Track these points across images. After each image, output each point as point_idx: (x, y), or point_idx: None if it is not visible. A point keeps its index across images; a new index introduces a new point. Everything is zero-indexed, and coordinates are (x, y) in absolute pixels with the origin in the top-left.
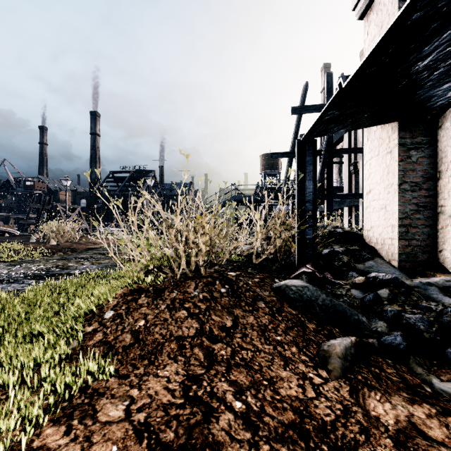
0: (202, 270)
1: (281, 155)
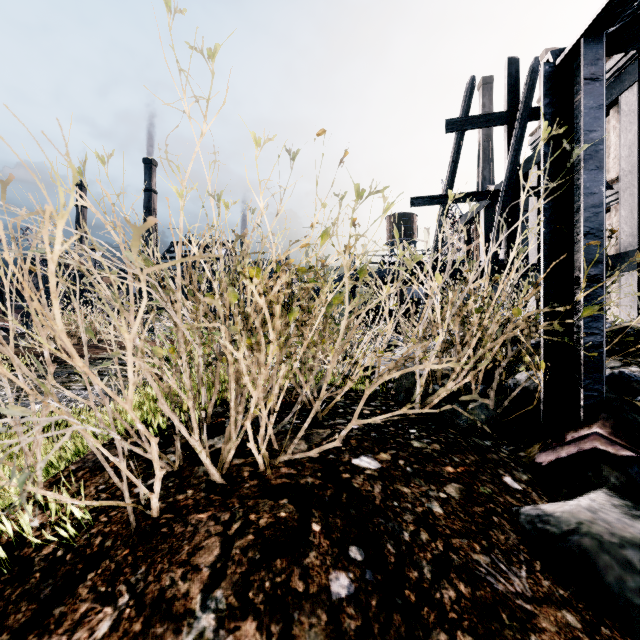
0: (261, 461)
1: (429, 200)
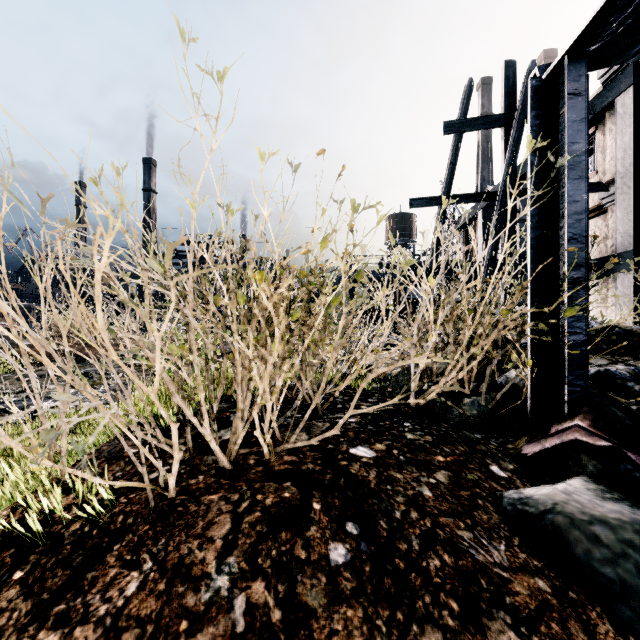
0: (266, 448)
1: (427, 202)
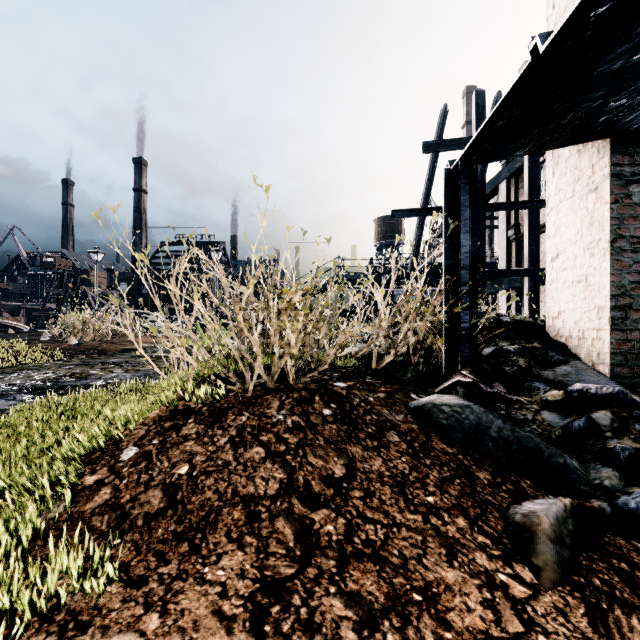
0: (291, 378)
1: (408, 213)
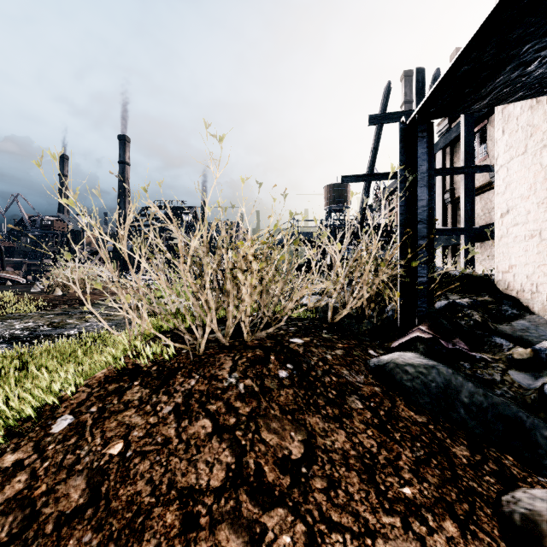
0: (246, 335)
1: (355, 178)
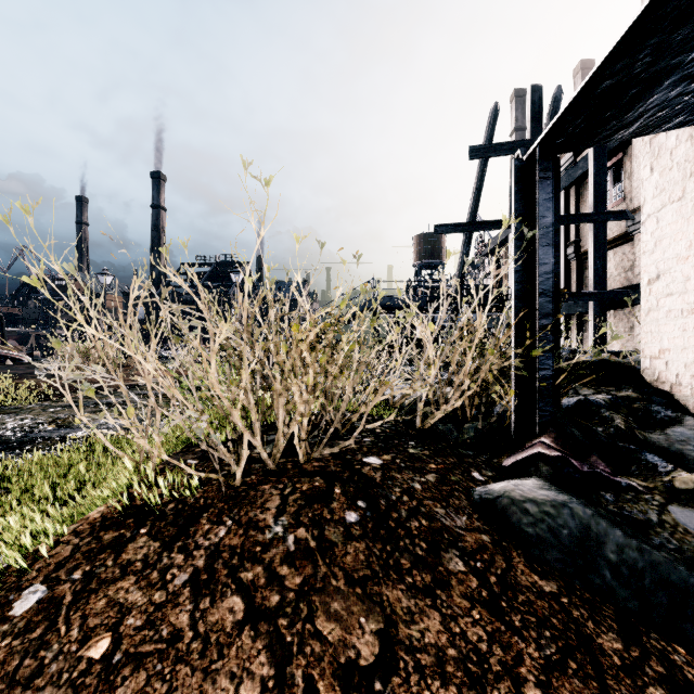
0: (301, 455)
1: (452, 228)
